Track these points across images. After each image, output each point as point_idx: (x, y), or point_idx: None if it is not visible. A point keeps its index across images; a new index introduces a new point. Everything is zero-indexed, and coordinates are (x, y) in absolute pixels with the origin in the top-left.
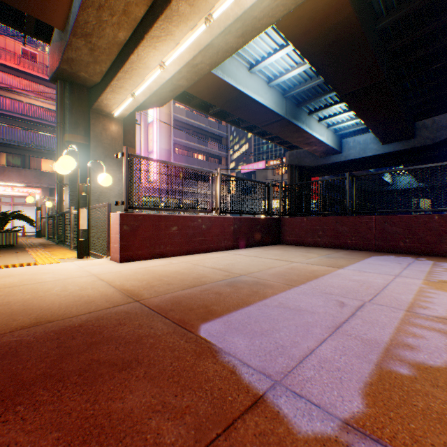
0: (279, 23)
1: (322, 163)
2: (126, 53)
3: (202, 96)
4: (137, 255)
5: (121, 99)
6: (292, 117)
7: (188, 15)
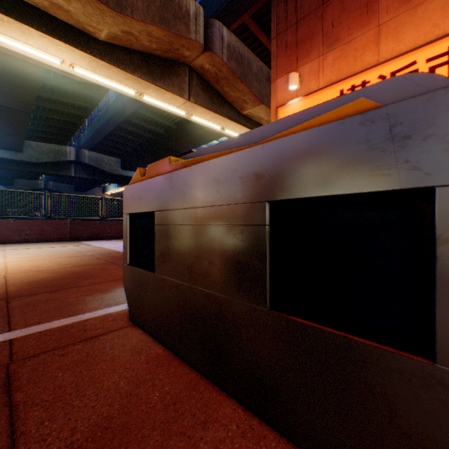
0: None
1: None
2: None
3: None
4: None
5: None
6: None
7: None
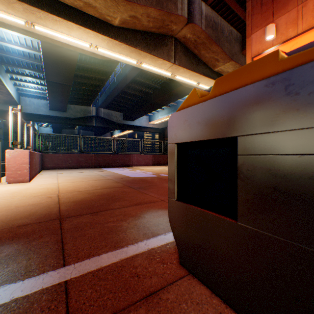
0: None
1: (2, 108)
2: None
3: None
4: (31, 177)
5: None
6: None
7: (17, 10)
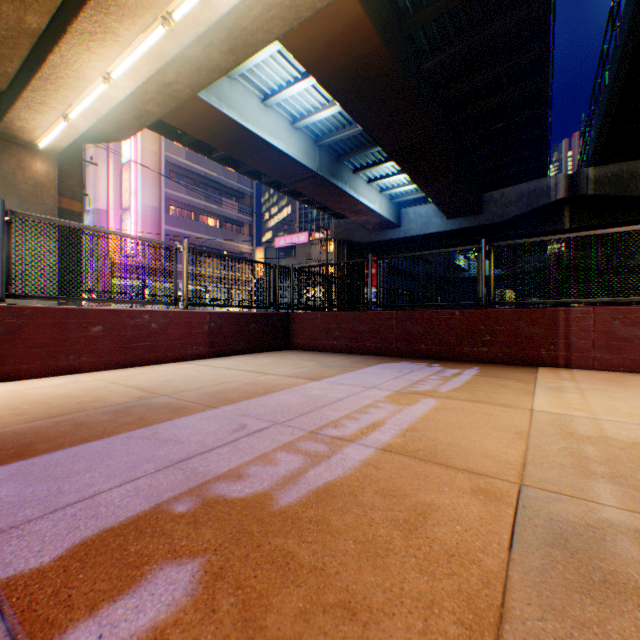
0: (287, 42)
1: (377, 240)
2: (43, 50)
3: (193, 132)
4: (22, 371)
5: (48, 122)
6: (329, 174)
7: (135, 7)
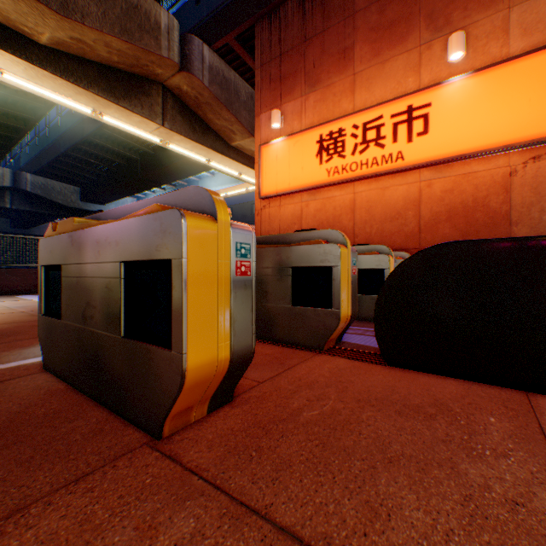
0: None
1: None
2: None
3: None
4: None
5: None
6: None
7: None
